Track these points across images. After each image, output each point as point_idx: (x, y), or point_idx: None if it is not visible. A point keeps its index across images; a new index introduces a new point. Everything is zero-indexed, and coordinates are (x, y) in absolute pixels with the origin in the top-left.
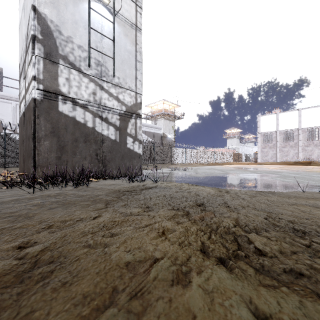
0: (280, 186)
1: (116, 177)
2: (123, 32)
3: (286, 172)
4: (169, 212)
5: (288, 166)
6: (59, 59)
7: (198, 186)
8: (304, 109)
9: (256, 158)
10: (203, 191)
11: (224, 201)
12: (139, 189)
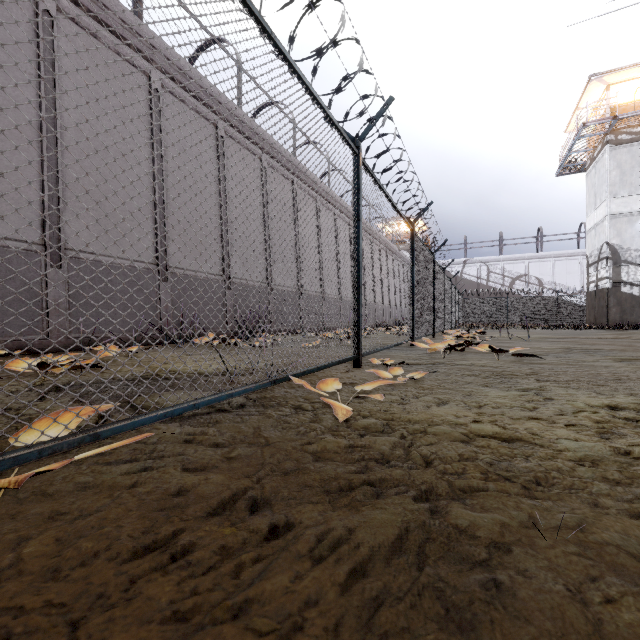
0: None
1: None
2: None
3: None
4: None
5: None
6: (621, 263)
7: None
8: None
9: None
10: None
11: None
12: None
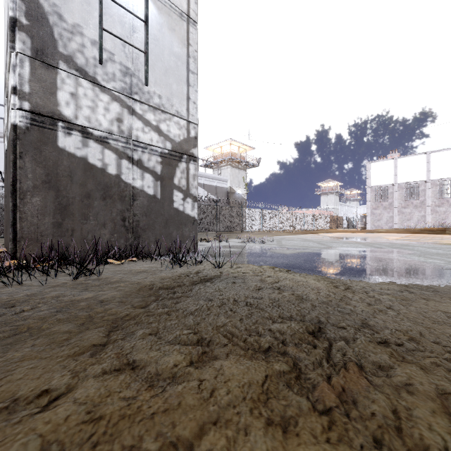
0: (430, 272)
1: (156, 255)
2: (167, 25)
3: (419, 245)
4: (252, 364)
5: (414, 236)
6: (58, 60)
7: (292, 273)
8: (435, 153)
9: (364, 223)
10: (305, 287)
11: (361, 318)
12: (188, 283)
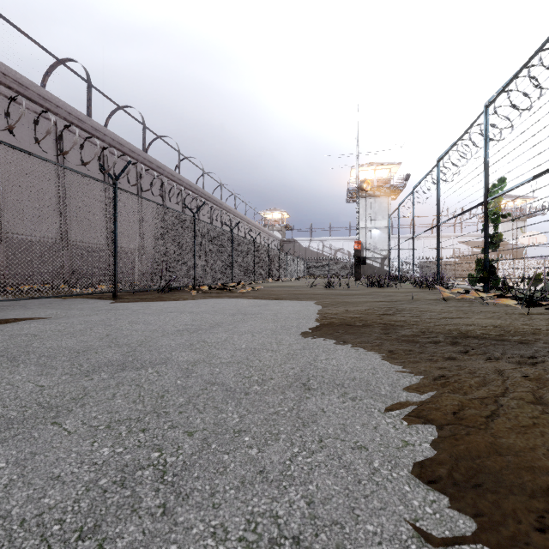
0: None
1: None
2: (382, 232)
3: None
4: None
5: None
6: (363, 249)
7: None
8: None
9: None
10: None
11: None
12: None
